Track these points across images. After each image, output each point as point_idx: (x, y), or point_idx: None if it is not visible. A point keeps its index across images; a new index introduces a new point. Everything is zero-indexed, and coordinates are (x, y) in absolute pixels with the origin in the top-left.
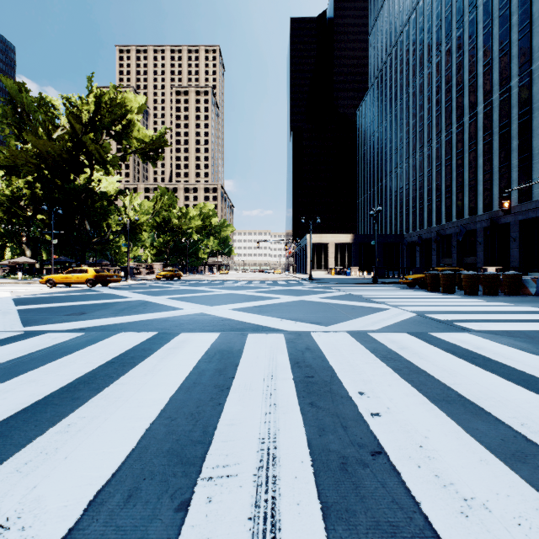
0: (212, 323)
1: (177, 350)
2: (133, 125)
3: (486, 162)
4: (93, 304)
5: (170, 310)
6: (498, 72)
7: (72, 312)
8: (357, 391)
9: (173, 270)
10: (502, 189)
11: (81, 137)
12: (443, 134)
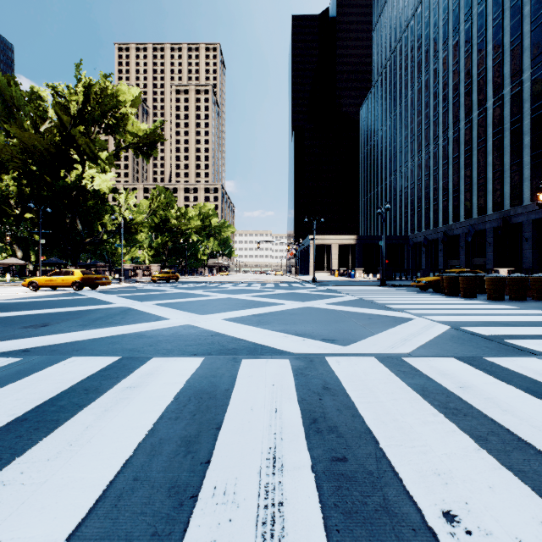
0: (198, 341)
1: (134, 393)
2: (127, 119)
3: (496, 159)
4: (65, 312)
5: (152, 320)
6: (510, 65)
7: (33, 324)
8: (439, 509)
9: (170, 272)
10: (513, 188)
11: (69, 130)
12: (450, 131)
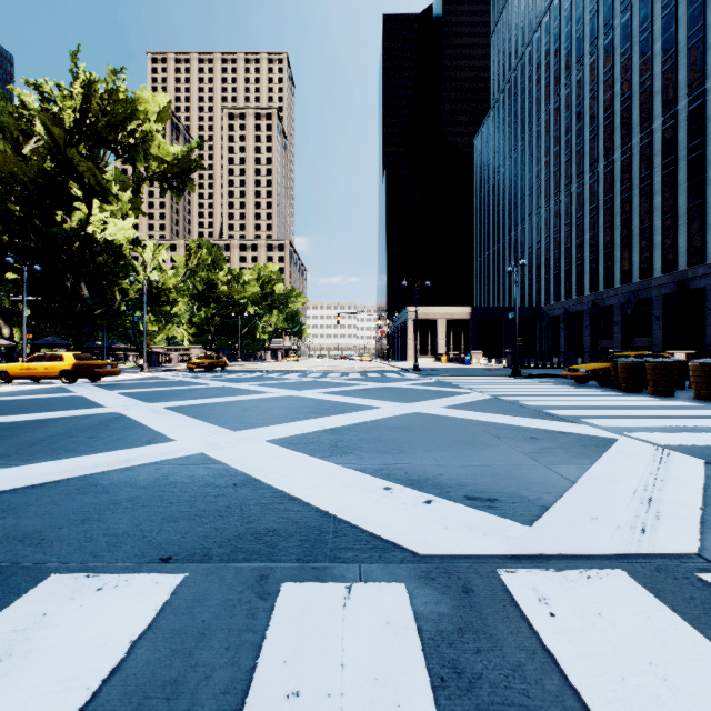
0: (198, 503)
1: None
2: (152, 140)
3: (667, 200)
4: (3, 424)
5: (139, 443)
6: (687, 69)
7: None
8: None
9: (214, 357)
10: (692, 239)
11: (64, 151)
12: (600, 164)
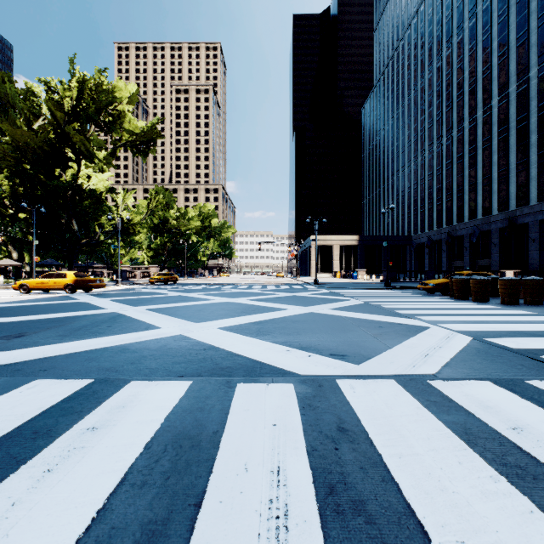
0: (188, 357)
1: (94, 438)
2: (124, 116)
3: (502, 158)
4: (49, 319)
5: (141, 329)
6: (516, 62)
7: (7, 334)
8: None
9: (168, 274)
10: (519, 187)
11: (63, 127)
12: (454, 130)
